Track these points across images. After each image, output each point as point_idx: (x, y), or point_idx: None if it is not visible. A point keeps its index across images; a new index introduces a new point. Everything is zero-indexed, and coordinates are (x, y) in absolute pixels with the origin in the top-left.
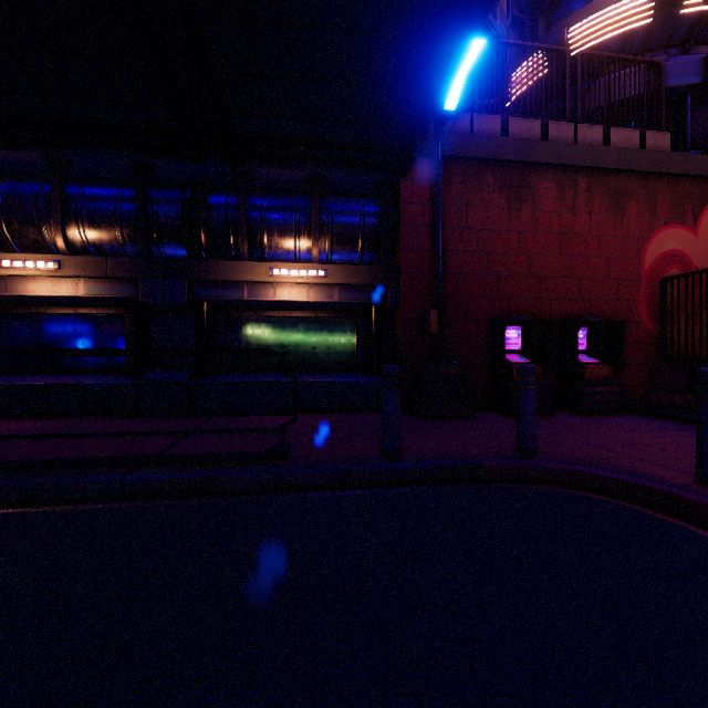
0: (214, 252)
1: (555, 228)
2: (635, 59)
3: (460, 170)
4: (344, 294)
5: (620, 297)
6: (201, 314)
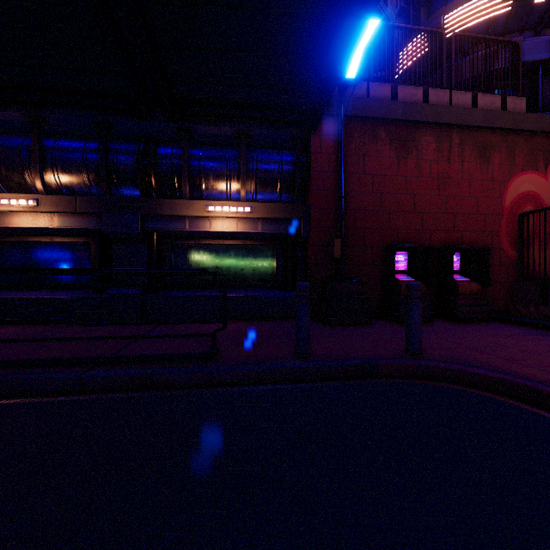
0: (162, 193)
1: (435, 173)
2: (498, 39)
3: (359, 127)
4: (266, 226)
5: (486, 228)
6: (152, 242)
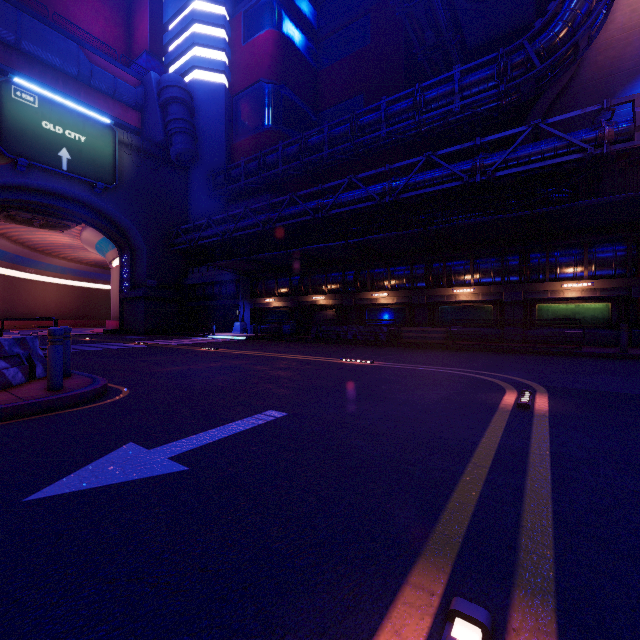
0: (531, 278)
1: None
2: None
3: None
4: (603, 292)
5: None
6: (525, 304)
